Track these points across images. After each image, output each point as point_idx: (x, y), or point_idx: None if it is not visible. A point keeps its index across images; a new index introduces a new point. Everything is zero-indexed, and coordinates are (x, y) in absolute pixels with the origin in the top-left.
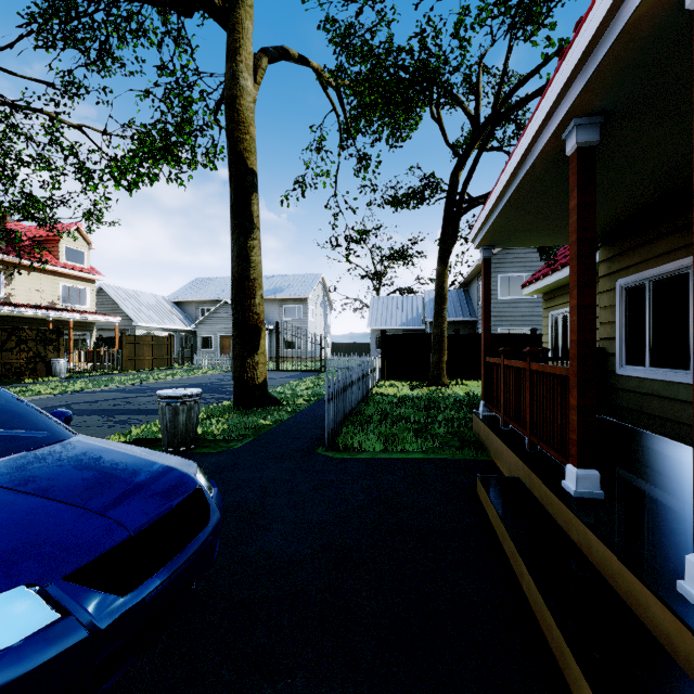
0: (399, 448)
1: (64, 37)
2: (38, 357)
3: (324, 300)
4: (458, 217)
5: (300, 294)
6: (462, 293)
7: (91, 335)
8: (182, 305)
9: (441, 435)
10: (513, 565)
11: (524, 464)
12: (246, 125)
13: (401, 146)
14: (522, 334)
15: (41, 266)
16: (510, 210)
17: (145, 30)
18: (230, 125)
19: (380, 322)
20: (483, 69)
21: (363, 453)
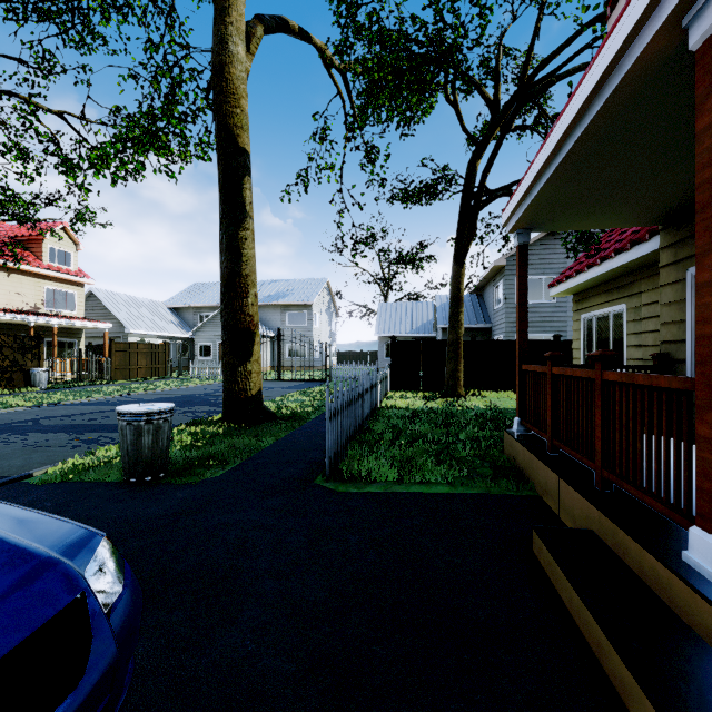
0: (418, 478)
1: (37, 8)
2: (15, 366)
3: (330, 307)
4: (476, 210)
5: (304, 299)
6: (476, 298)
7: (79, 342)
8: (179, 311)
9: (468, 459)
10: (632, 711)
11: (602, 514)
12: (237, 97)
13: (413, 135)
14: (544, 340)
15: (22, 267)
16: (564, 173)
17: (130, 3)
18: (218, 96)
19: (388, 329)
20: (502, 50)
21: (373, 485)
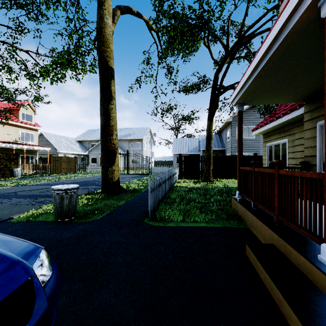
0: (192, 219)
1: (16, 2)
2: (6, 167)
3: (151, 140)
4: (218, 96)
5: (139, 137)
6: (218, 136)
7: (35, 156)
8: (82, 142)
9: (215, 210)
10: None
11: (279, 237)
12: (108, 43)
13: (189, 61)
14: (249, 156)
15: (10, 122)
16: (260, 77)
17: (59, 0)
18: (99, 43)
19: (177, 150)
20: (230, 22)
21: (171, 223)
